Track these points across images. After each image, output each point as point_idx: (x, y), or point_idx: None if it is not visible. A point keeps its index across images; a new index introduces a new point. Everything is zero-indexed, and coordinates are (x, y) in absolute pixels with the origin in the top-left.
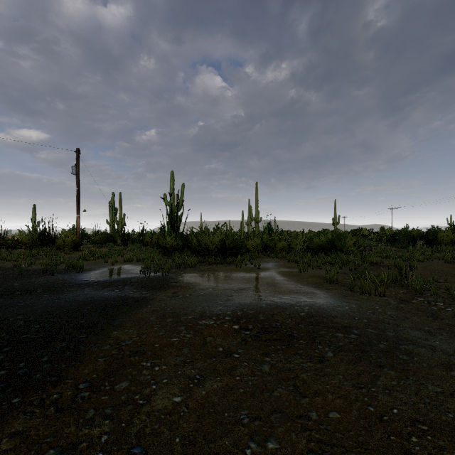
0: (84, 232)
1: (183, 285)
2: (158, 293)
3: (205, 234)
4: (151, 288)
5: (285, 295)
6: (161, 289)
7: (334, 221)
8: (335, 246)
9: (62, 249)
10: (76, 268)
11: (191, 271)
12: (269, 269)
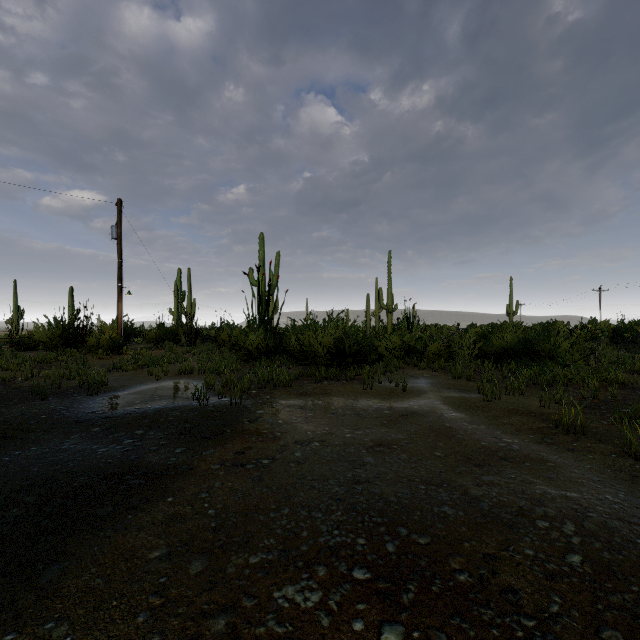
0: (132, 325)
1: (263, 429)
2: (207, 454)
3: (312, 330)
4: (197, 438)
5: (484, 467)
6: (217, 440)
7: (509, 310)
8: (533, 350)
9: (95, 351)
10: (87, 387)
11: (284, 396)
12: (424, 392)
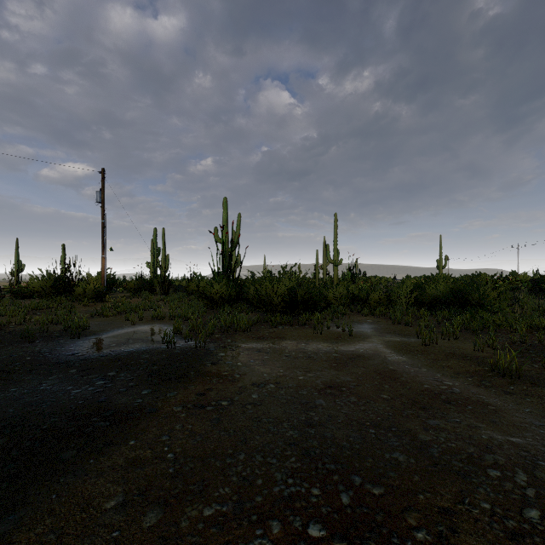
0: (114, 277)
1: (224, 371)
2: (171, 395)
3: (268, 281)
4: (163, 379)
5: (429, 411)
6: (181, 382)
7: (439, 263)
8: (464, 299)
9: (82, 299)
10: (70, 331)
11: (243, 339)
12: (368, 336)
